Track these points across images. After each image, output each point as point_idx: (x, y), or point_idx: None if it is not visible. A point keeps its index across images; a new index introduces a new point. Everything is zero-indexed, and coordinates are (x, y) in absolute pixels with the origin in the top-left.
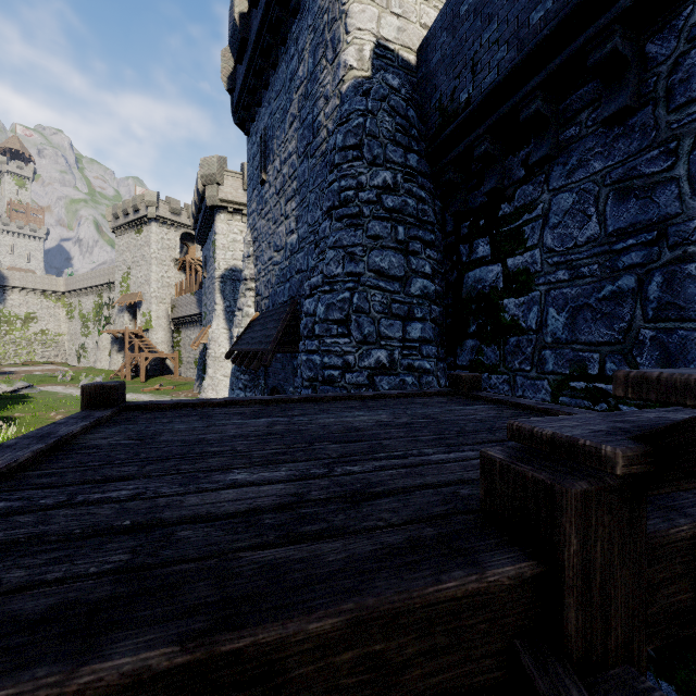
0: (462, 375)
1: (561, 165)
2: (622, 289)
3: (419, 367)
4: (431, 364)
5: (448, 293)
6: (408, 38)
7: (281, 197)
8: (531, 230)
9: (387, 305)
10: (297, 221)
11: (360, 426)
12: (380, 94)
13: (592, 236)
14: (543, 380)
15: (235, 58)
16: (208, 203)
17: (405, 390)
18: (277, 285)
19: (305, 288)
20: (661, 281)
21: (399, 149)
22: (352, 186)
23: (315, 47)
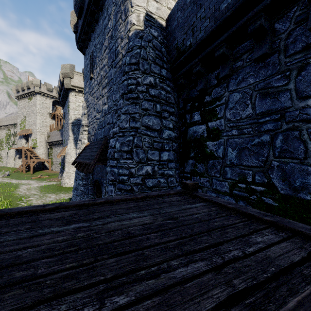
0: (189, 183)
1: (234, 79)
2: (263, 141)
3: (167, 173)
4: (172, 172)
5: (180, 137)
6: (161, 13)
7: (100, 86)
8: (219, 109)
9: (151, 143)
10: (107, 98)
11: (132, 231)
12: (148, 38)
13: (248, 114)
14: (225, 182)
15: (77, 16)
16: (65, 87)
17: (160, 192)
18: (98, 129)
19: (110, 133)
20: (282, 138)
21: (157, 66)
22: (134, 83)
23: (116, 13)
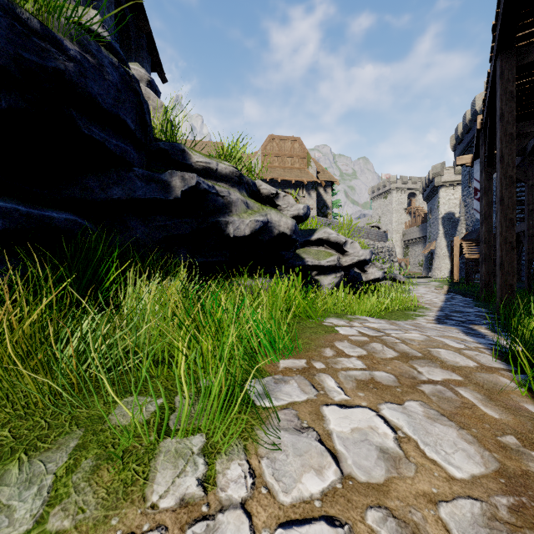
0: None
1: None
2: None
3: None
4: None
5: None
6: None
7: None
8: None
9: None
10: None
11: None
12: None
13: None
14: None
15: (457, 144)
16: (435, 185)
17: None
18: (476, 222)
19: None
20: None
21: None
22: None
23: None
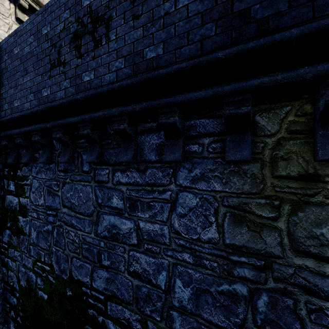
0: None
1: (35, 167)
2: (49, 230)
3: None
4: None
5: (0, 201)
6: None
7: None
8: (27, 189)
9: None
10: None
11: None
12: None
13: (42, 204)
14: (30, 258)
15: None
16: None
17: None
18: None
19: None
20: (57, 231)
21: None
22: None
23: None
